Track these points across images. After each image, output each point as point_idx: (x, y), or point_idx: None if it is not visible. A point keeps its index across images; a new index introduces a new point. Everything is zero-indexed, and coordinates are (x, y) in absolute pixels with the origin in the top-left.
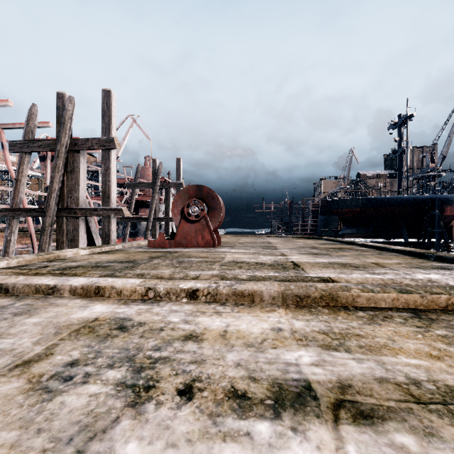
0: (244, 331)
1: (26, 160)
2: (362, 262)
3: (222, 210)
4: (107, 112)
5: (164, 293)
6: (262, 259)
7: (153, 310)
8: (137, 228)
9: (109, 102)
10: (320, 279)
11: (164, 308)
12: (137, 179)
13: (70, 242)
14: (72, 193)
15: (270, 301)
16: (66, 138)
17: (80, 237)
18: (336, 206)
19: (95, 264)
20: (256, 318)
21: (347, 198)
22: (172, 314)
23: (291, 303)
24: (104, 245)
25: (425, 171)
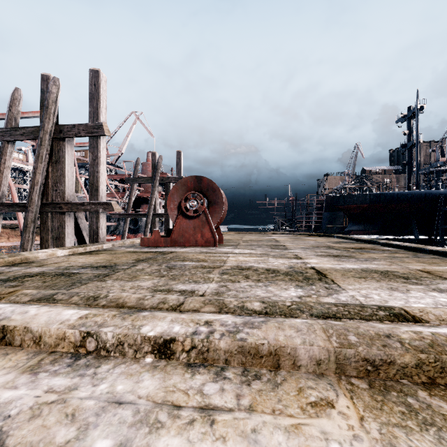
0: None
1: (9, 150)
2: (407, 270)
3: (224, 204)
4: (95, 94)
5: (113, 343)
6: (273, 264)
7: (74, 395)
8: (139, 225)
9: (97, 83)
10: (390, 312)
11: (98, 390)
12: (136, 173)
13: (55, 241)
14: (57, 185)
15: (312, 367)
16: (50, 124)
17: (66, 234)
18: (342, 201)
19: (61, 271)
20: (296, 441)
21: (354, 194)
22: (104, 416)
23: (355, 374)
24: (90, 244)
25: (436, 165)
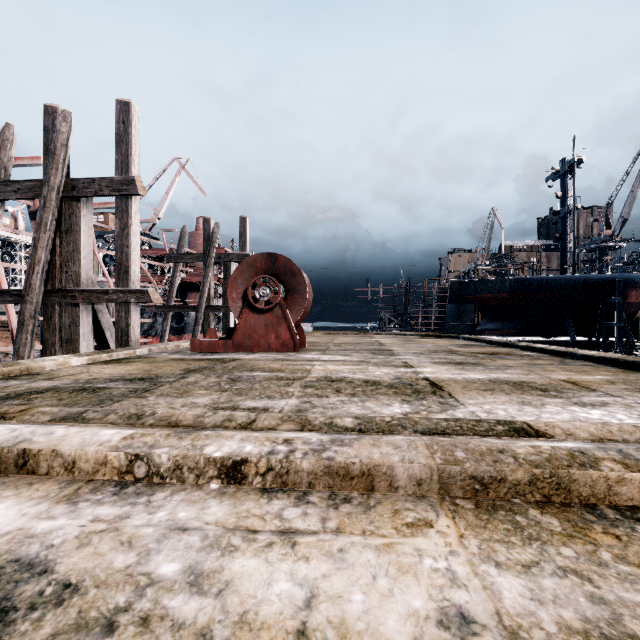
0: (359, 634)
1: None
2: (547, 380)
3: (308, 293)
4: (124, 136)
5: (169, 467)
6: (374, 375)
7: (127, 524)
8: (185, 322)
9: (128, 120)
10: (509, 427)
11: (156, 517)
12: (181, 248)
13: (65, 344)
14: (69, 265)
15: (412, 488)
16: (58, 178)
17: (82, 335)
18: (473, 289)
19: (81, 385)
20: (387, 557)
21: (489, 279)
22: (167, 542)
23: (462, 494)
24: (117, 349)
25: (599, 240)
